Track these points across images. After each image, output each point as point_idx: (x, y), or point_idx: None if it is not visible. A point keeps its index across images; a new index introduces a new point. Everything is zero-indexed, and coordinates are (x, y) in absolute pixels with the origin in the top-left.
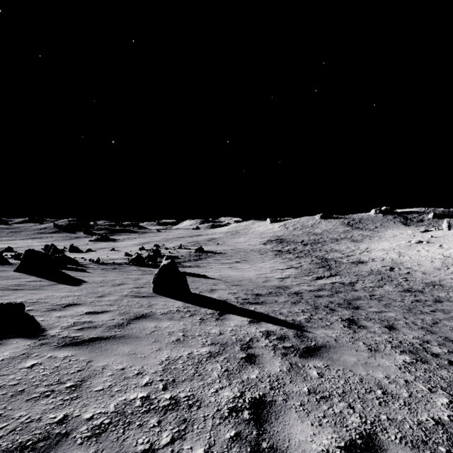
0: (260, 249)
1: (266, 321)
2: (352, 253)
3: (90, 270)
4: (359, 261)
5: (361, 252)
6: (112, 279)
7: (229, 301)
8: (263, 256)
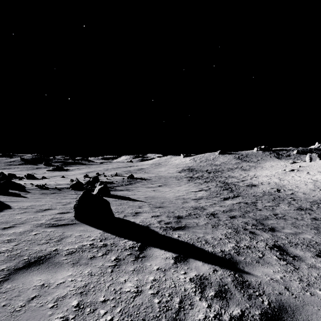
0: (177, 176)
1: (194, 257)
2: (244, 179)
3: (29, 194)
4: (252, 184)
5: (251, 178)
6: (42, 204)
7: (152, 227)
8: (179, 181)
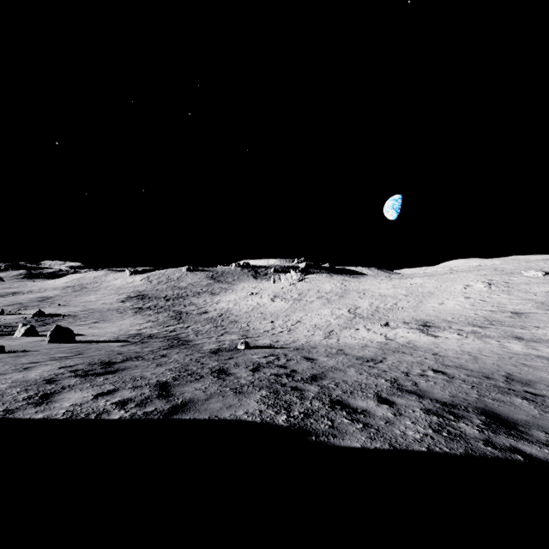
0: (119, 308)
1: (129, 342)
2: (204, 306)
3: None
4: (205, 312)
5: (212, 304)
6: None
7: (106, 341)
8: (123, 315)
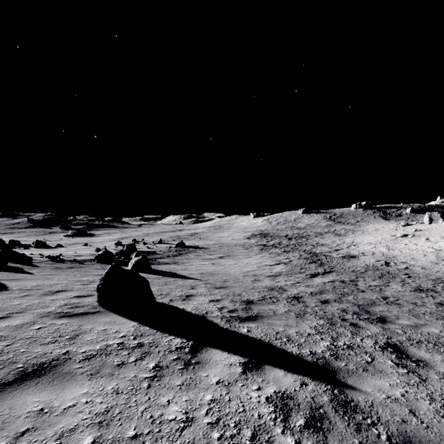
0: (245, 243)
1: (271, 363)
2: (339, 247)
3: (37, 269)
4: (349, 255)
5: (348, 246)
6: (53, 283)
7: (210, 317)
8: (248, 251)
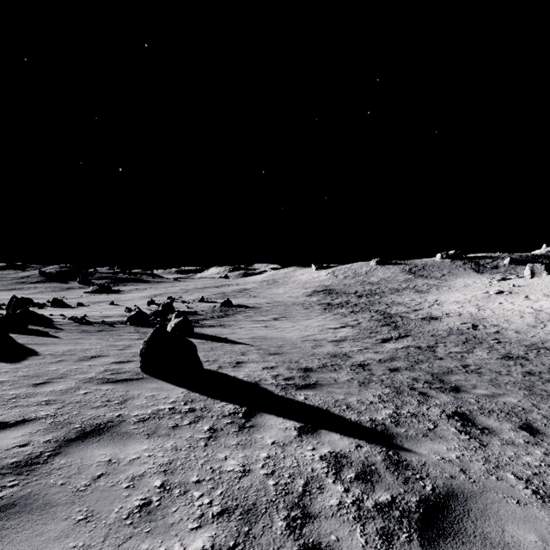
0: (305, 302)
1: (328, 428)
2: (419, 307)
3: (62, 333)
4: (430, 317)
5: (430, 305)
6: (85, 348)
7: (264, 385)
8: (309, 311)
